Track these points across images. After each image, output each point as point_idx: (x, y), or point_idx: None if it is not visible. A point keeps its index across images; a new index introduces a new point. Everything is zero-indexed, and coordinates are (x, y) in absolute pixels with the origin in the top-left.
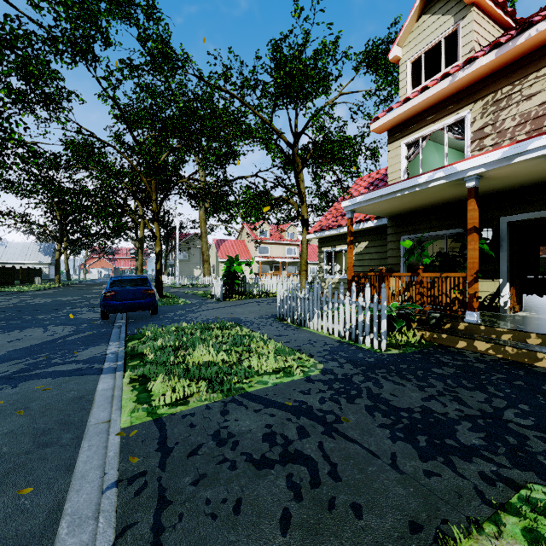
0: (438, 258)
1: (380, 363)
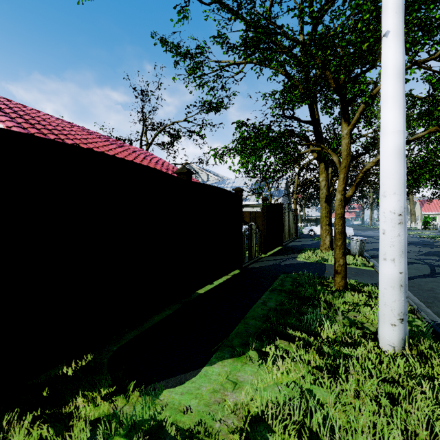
0: None
1: None
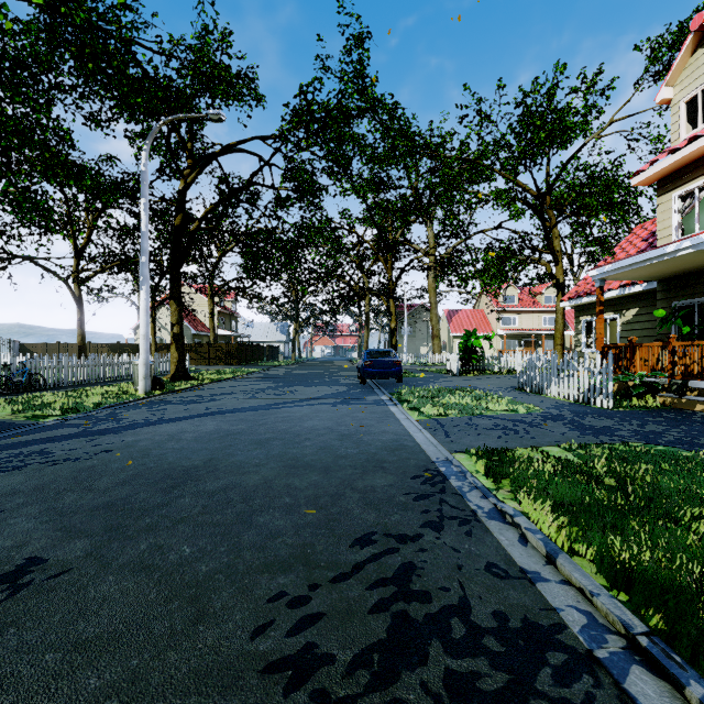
0: (699, 327)
1: (597, 413)
